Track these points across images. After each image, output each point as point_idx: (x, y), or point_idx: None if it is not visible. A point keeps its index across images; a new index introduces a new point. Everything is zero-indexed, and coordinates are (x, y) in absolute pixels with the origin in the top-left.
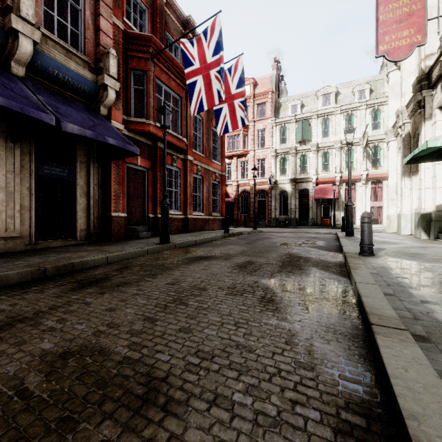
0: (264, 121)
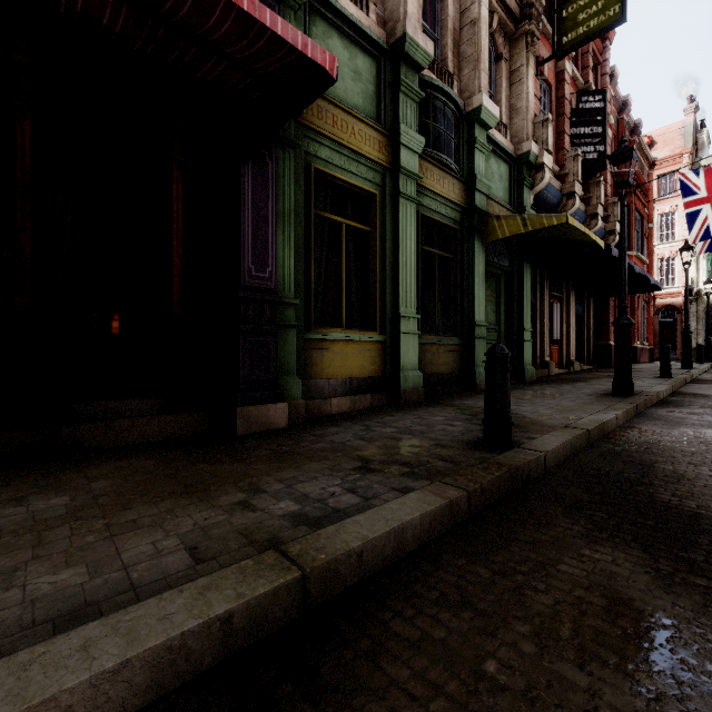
0: (674, 199)
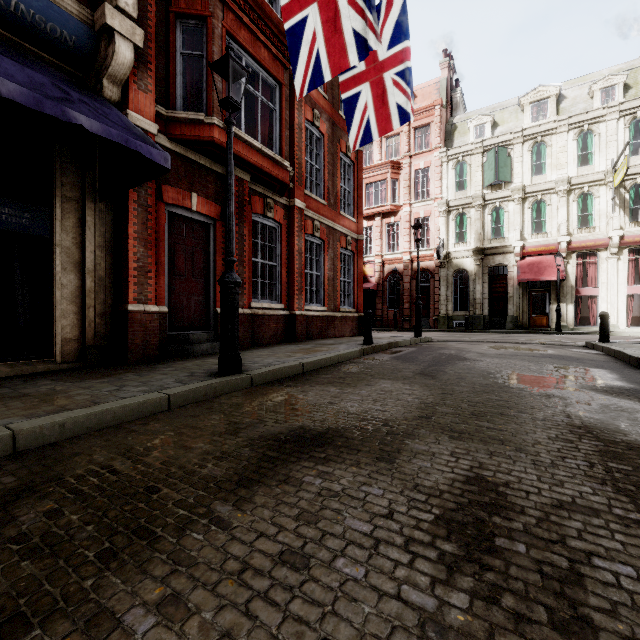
0: (428, 154)
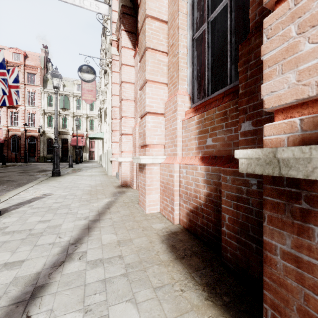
0: (34, 87)
